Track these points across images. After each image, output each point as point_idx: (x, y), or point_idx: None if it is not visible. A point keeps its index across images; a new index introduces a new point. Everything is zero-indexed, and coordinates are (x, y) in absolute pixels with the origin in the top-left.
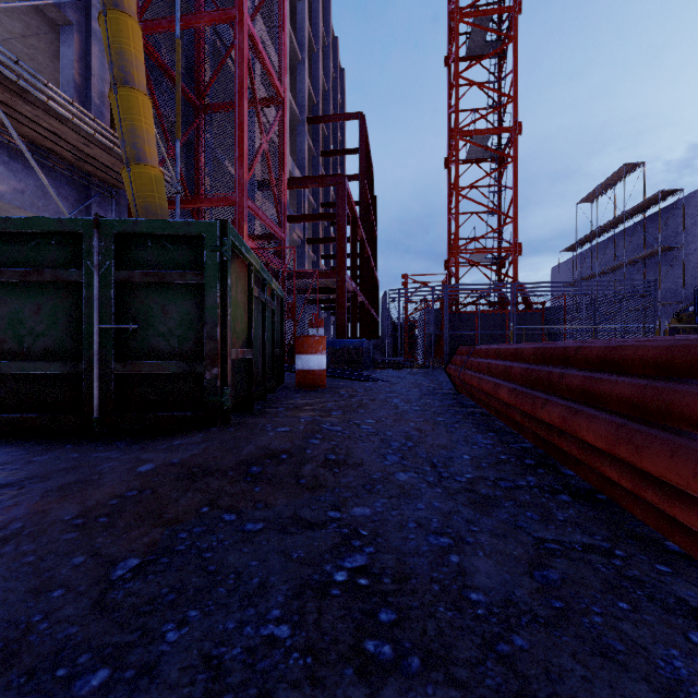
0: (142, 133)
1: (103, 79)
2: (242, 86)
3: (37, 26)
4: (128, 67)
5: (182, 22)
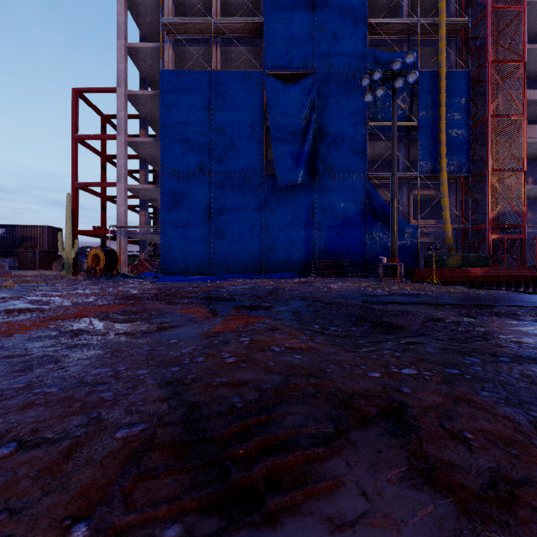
0: (447, 231)
1: (454, 201)
2: (488, 192)
3: None
4: (446, 220)
5: (473, 177)
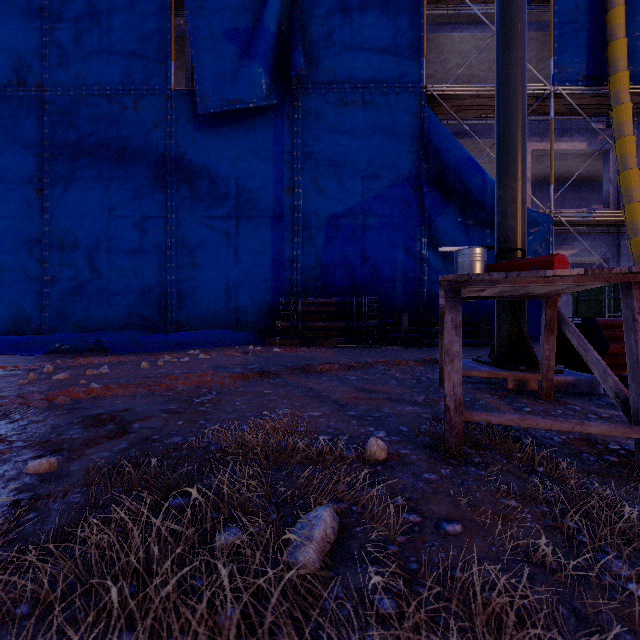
0: (636, 221)
1: None
2: None
3: (591, 154)
4: (629, 193)
5: None
